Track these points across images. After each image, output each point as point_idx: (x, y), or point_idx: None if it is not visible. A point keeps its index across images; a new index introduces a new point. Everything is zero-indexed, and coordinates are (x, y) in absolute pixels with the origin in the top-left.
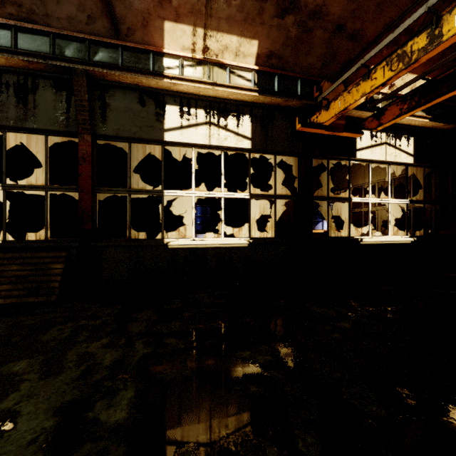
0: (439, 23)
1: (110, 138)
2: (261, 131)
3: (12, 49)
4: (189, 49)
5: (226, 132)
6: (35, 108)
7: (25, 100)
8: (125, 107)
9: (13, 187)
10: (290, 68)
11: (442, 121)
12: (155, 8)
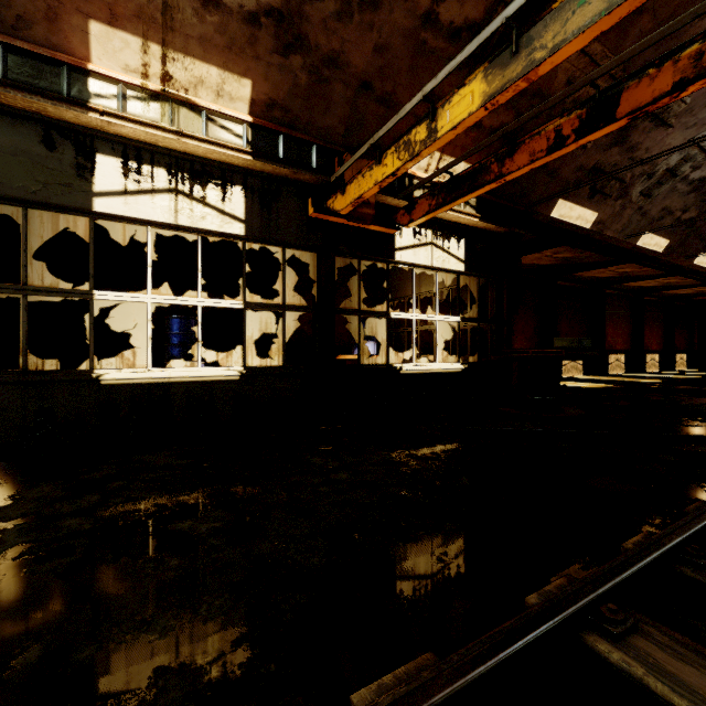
0: (436, 116)
1: None
2: (261, 212)
3: None
4: (137, 72)
5: (205, 208)
6: None
7: None
8: (15, 147)
9: None
10: (302, 128)
11: (493, 222)
12: None
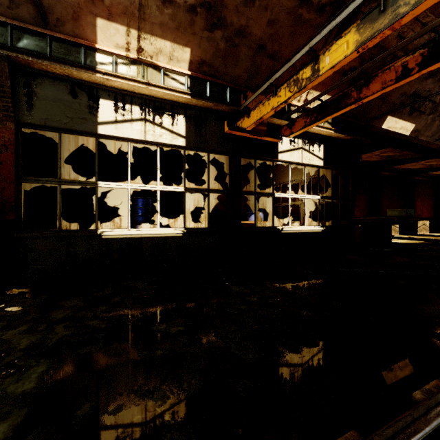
0: (318, 60)
1: (37, 127)
2: (195, 131)
3: None
4: (123, 48)
5: (162, 130)
6: None
7: None
8: (55, 97)
9: None
10: (220, 77)
11: (343, 133)
12: (87, 3)
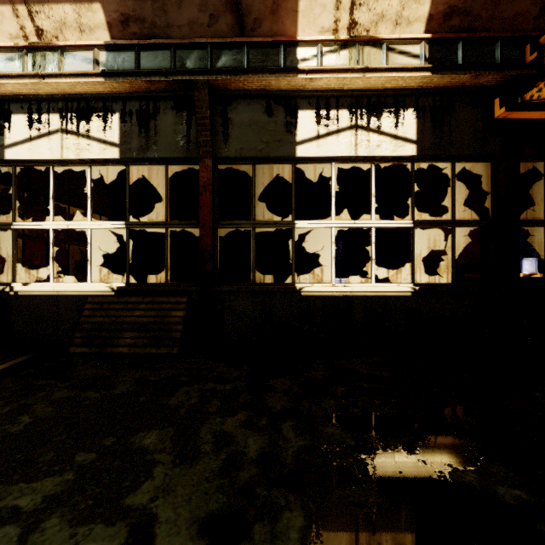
0: None
1: (232, 161)
2: (432, 129)
3: (135, 70)
4: (329, 30)
5: (380, 137)
6: (156, 135)
7: (147, 128)
8: (250, 120)
9: (135, 224)
10: (482, 27)
11: None
12: None
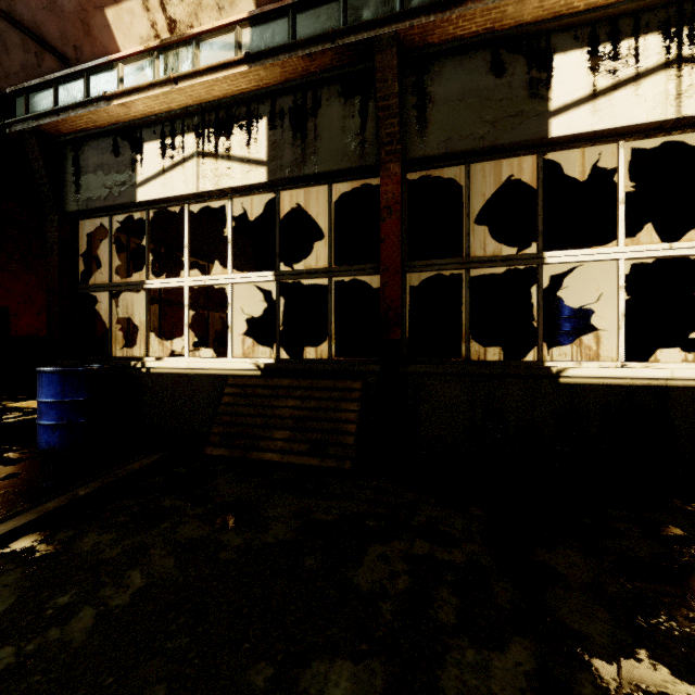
0: None
1: (430, 164)
2: None
3: (290, 42)
4: None
5: None
6: (316, 140)
7: (303, 131)
8: (462, 89)
9: (287, 275)
10: None
11: None
12: None
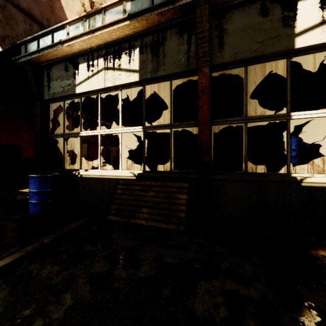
0: None
1: (225, 67)
2: None
3: (150, 6)
4: None
5: None
6: (164, 58)
7: (157, 54)
8: (244, 25)
9: (149, 128)
10: None
11: None
12: None
